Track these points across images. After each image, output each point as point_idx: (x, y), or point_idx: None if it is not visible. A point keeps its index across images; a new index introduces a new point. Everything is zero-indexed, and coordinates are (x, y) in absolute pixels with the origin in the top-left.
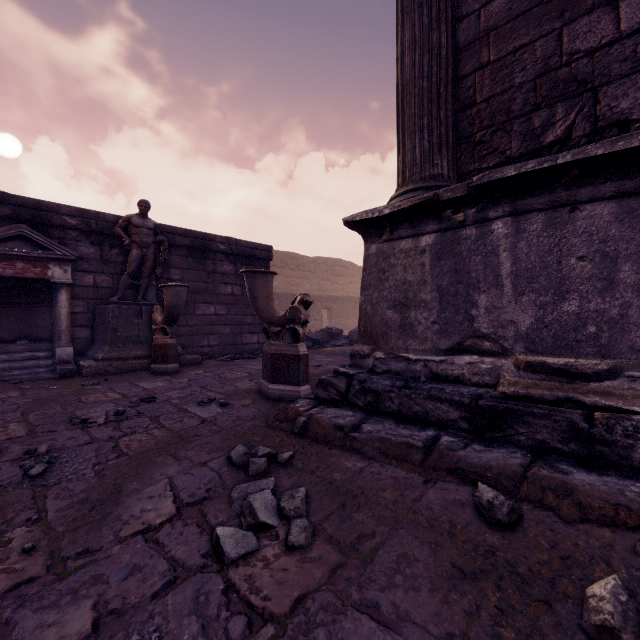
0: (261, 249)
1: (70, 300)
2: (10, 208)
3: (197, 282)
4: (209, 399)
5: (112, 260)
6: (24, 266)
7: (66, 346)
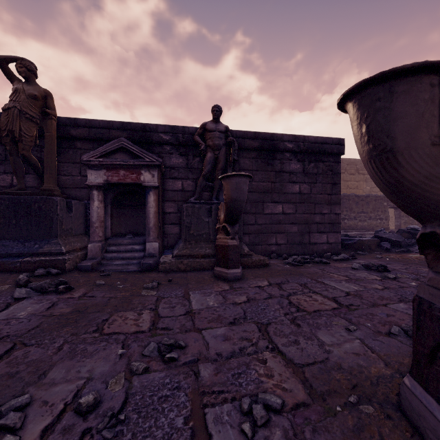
0: (331, 143)
1: (157, 201)
2: (127, 133)
3: (265, 182)
4: (267, 404)
5: (195, 167)
6: (125, 173)
7: (153, 241)
